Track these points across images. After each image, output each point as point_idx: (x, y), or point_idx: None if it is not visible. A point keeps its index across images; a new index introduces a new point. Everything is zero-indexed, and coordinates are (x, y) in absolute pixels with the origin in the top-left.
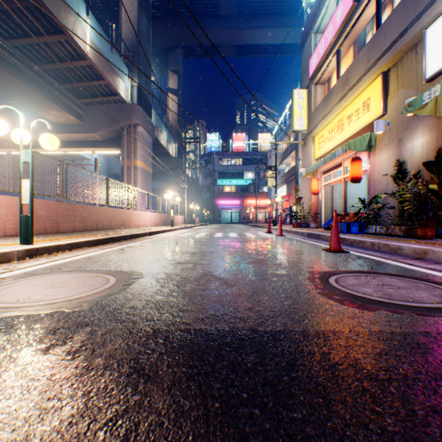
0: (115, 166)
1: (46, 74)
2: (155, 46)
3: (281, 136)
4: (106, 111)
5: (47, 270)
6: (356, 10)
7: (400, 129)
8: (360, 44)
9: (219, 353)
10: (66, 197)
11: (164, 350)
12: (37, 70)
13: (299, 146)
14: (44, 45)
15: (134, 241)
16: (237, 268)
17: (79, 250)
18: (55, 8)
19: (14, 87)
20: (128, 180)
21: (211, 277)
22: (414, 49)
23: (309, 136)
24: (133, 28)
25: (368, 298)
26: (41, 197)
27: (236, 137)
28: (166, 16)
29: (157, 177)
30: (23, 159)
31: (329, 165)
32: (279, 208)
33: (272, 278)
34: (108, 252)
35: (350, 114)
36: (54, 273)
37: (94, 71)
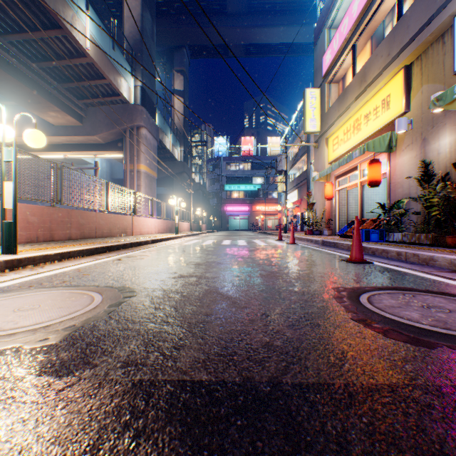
0: (119, 170)
1: (44, 72)
2: (160, 46)
3: (291, 139)
4: (107, 112)
5: (25, 285)
6: (375, 0)
7: (424, 127)
8: (378, 38)
9: (227, 432)
10: (61, 202)
11: (141, 425)
12: (34, 68)
13: (311, 149)
14: (41, 41)
15: (134, 250)
16: (248, 284)
17: (70, 260)
18: (52, 1)
19: (9, 86)
20: (131, 185)
21: (217, 295)
22: (440, 39)
23: (323, 138)
24: (133, 18)
25: (418, 326)
26: (41, 203)
27: (244, 140)
28: (171, 14)
29: (162, 182)
30: (5, 158)
31: (344, 168)
32: (289, 215)
33: (291, 297)
34: (102, 263)
35: (368, 113)
36: (30, 290)
37: (95, 69)
